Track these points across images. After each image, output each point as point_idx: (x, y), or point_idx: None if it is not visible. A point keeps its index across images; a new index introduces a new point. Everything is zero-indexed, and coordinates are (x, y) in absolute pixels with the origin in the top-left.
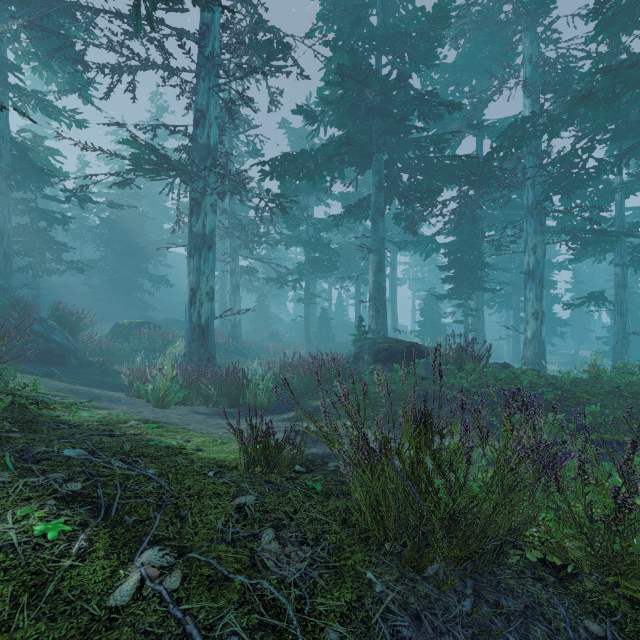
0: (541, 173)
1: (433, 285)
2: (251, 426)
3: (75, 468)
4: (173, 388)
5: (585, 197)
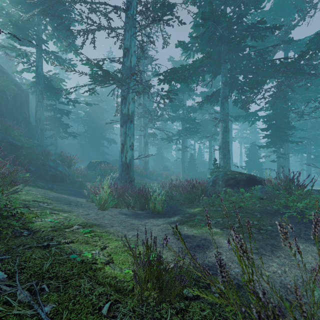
0: None
1: (253, 140)
2: (147, 246)
3: None
4: (109, 199)
5: None
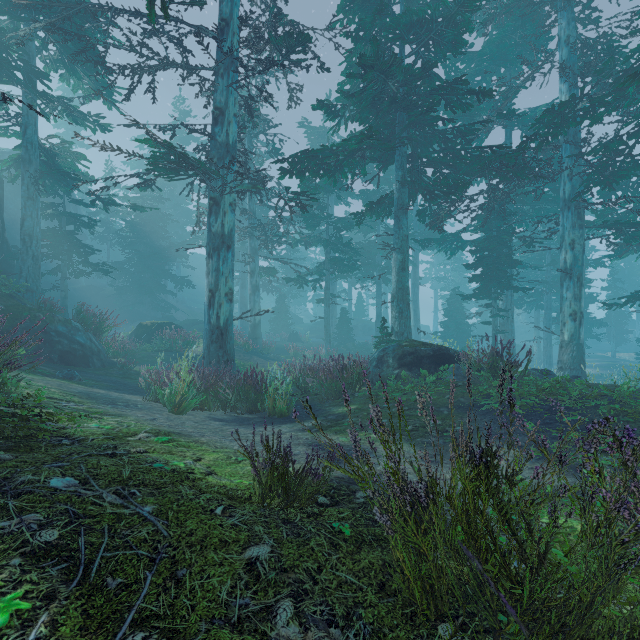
0: (579, 163)
1: (457, 284)
2: (267, 447)
3: (58, 506)
4: (190, 393)
5: (627, 188)
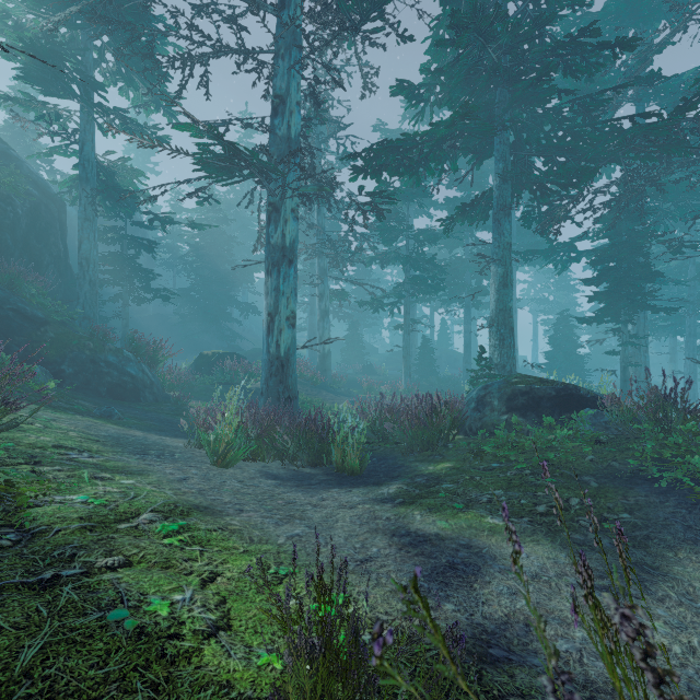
0: None
1: (562, 307)
2: (320, 588)
3: None
4: (237, 441)
5: None
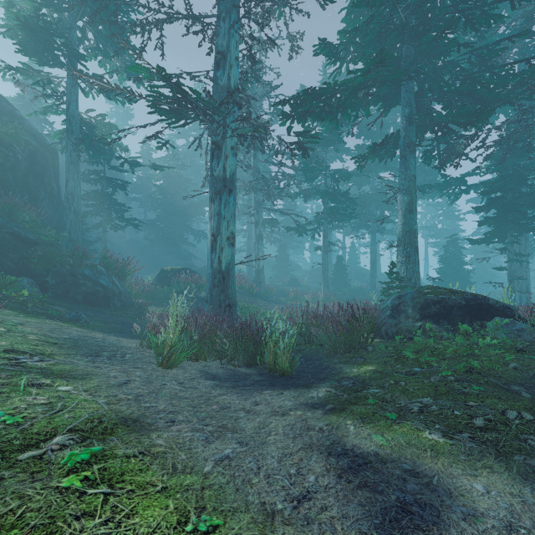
0: None
1: (449, 233)
2: None
3: None
4: (180, 344)
5: None
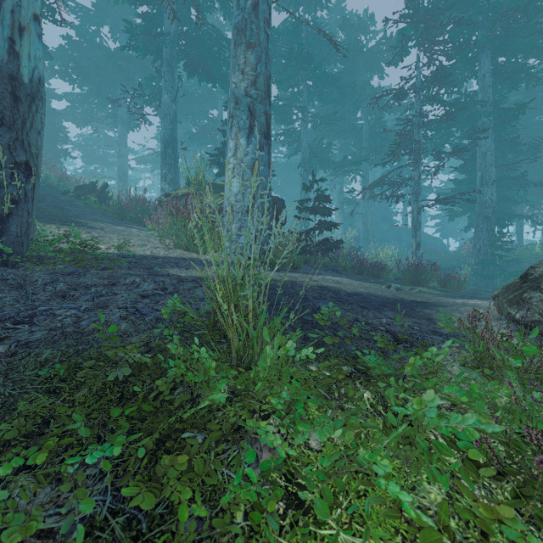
0: None
1: None
2: None
3: None
4: None
5: None
